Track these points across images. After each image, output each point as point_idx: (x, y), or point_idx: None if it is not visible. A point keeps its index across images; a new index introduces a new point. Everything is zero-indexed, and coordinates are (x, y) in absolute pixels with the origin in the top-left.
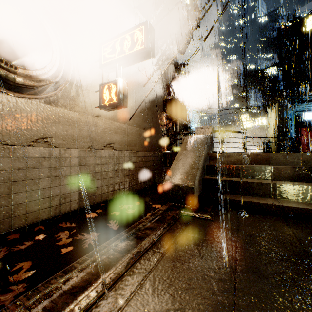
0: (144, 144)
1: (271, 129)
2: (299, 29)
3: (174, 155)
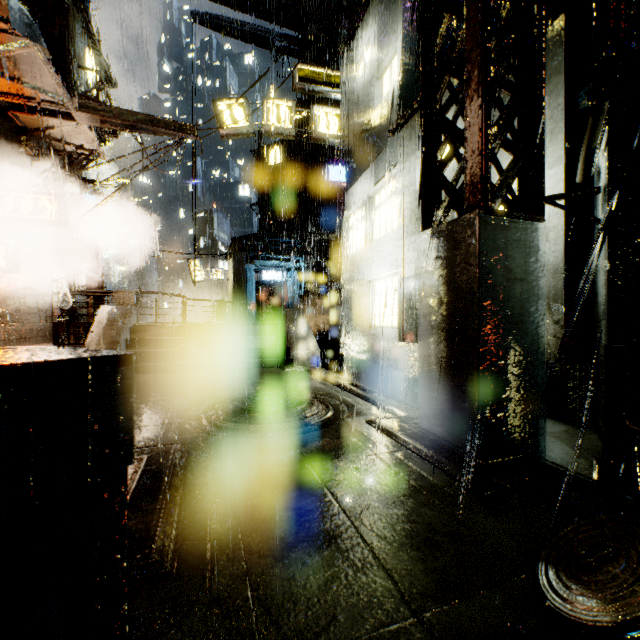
0: (23, 311)
1: (229, 286)
2: (263, 159)
3: (75, 327)
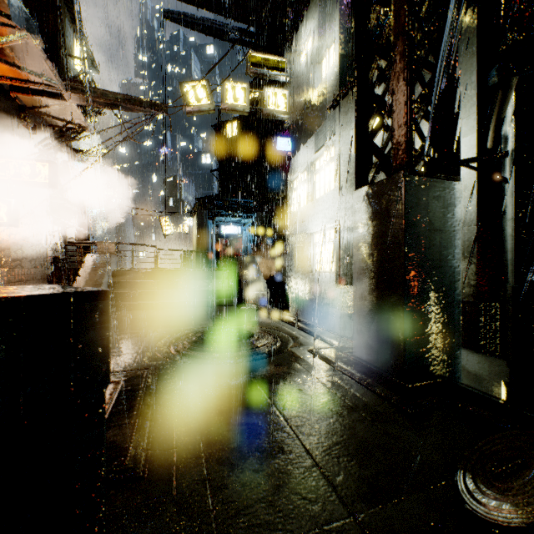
0: (22, 259)
1: (194, 238)
2: (222, 132)
3: (65, 272)
